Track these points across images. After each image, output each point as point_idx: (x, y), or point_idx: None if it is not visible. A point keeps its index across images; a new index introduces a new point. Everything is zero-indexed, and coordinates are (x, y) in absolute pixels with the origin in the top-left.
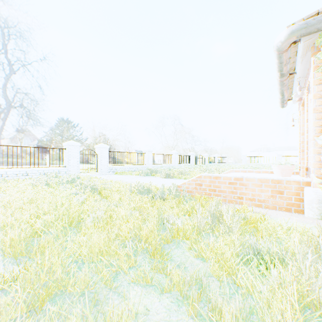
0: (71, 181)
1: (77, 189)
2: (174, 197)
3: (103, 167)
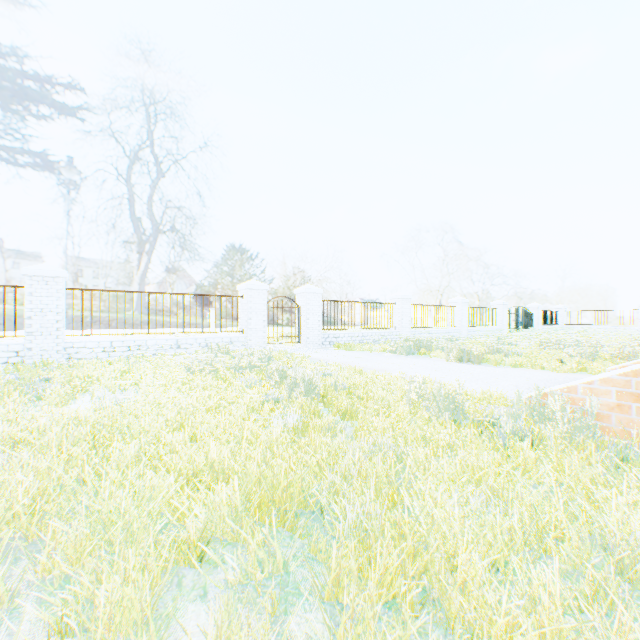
0: (257, 365)
1: (272, 385)
2: (566, 437)
3: (311, 334)
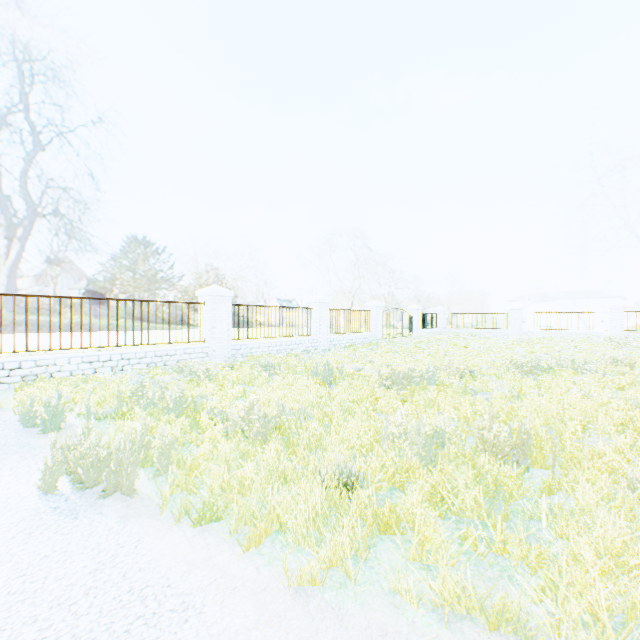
0: None
1: None
2: None
3: None
